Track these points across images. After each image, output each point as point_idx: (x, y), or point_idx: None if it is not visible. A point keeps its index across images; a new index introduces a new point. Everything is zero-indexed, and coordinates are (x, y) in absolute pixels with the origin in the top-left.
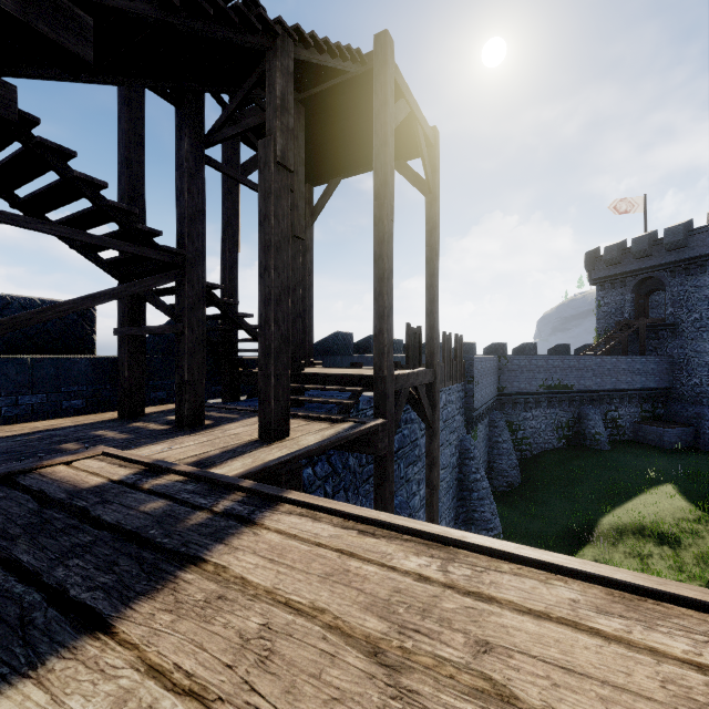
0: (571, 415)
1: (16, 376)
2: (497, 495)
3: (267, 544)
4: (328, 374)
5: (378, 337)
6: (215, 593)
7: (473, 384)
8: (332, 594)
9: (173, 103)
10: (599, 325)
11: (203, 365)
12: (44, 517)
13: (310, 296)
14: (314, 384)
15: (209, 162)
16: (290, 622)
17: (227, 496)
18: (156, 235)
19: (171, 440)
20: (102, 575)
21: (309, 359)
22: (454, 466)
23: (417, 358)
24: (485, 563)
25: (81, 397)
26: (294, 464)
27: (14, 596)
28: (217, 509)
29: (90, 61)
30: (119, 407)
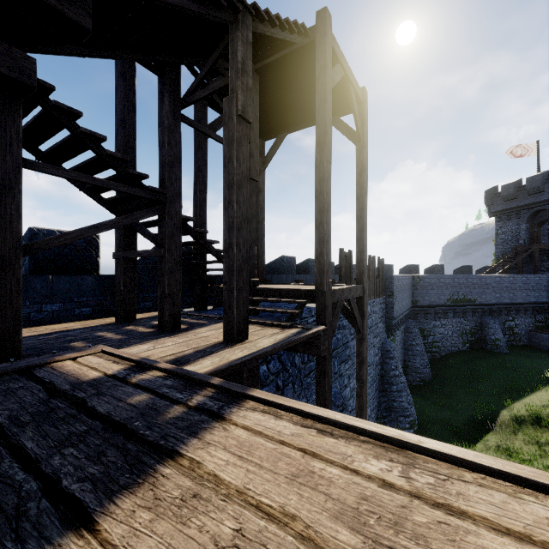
0: (473, 324)
1: (40, 289)
2: (412, 388)
3: (236, 440)
4: (278, 289)
5: (319, 258)
6: (190, 490)
7: (392, 298)
8: (301, 498)
9: (156, 73)
10: (497, 250)
11: (179, 281)
12: (50, 406)
13: (262, 227)
14: (266, 297)
15: (185, 120)
16: (263, 528)
17: (200, 392)
18: (144, 178)
19: (154, 341)
20: (91, 465)
21: (261, 277)
22: (377, 364)
23: (347, 276)
24: (446, 470)
25: (88, 305)
26: (253, 363)
27: (15, 484)
28: (191, 403)
29: (89, 29)
30: (116, 313)
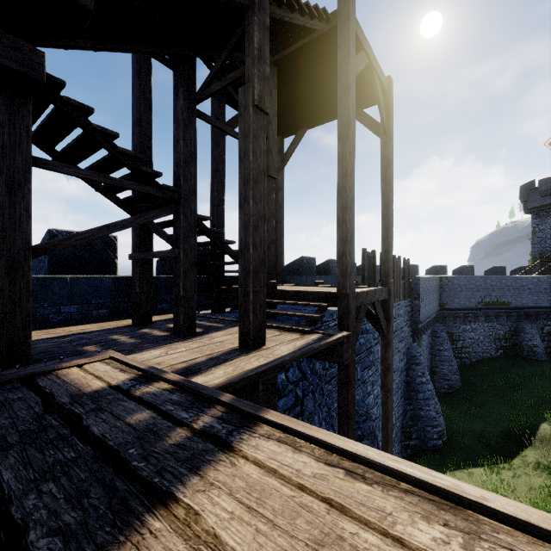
0: (508, 329)
1: (59, 291)
2: (439, 396)
3: (244, 481)
4: (297, 291)
5: (341, 259)
6: None
7: (419, 301)
8: None
9: (171, 67)
10: (534, 249)
11: (195, 283)
12: (43, 424)
13: (281, 227)
14: (285, 300)
15: (200, 115)
16: None
17: (207, 411)
18: (157, 176)
19: (167, 345)
20: (69, 510)
21: (280, 278)
22: (402, 370)
23: (371, 278)
24: (527, 546)
25: (106, 307)
26: (270, 374)
27: None
28: (197, 425)
29: (90, 9)
30: (132, 316)
